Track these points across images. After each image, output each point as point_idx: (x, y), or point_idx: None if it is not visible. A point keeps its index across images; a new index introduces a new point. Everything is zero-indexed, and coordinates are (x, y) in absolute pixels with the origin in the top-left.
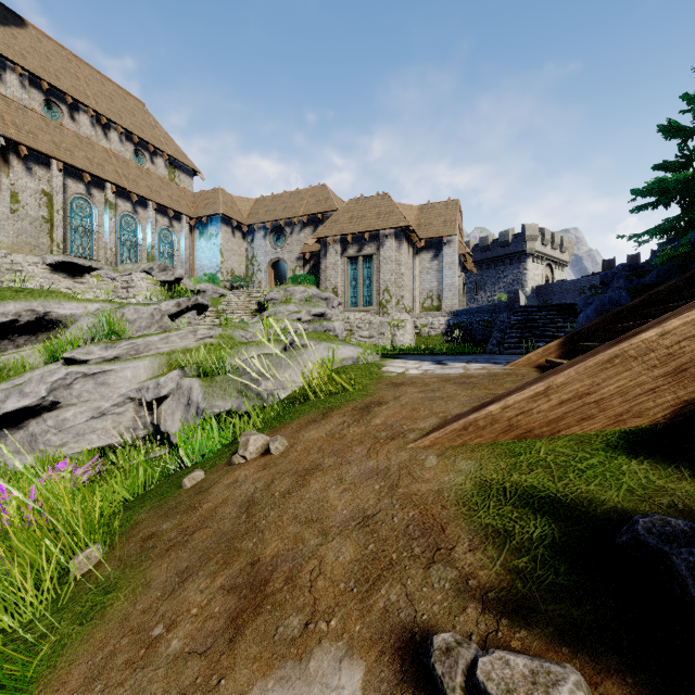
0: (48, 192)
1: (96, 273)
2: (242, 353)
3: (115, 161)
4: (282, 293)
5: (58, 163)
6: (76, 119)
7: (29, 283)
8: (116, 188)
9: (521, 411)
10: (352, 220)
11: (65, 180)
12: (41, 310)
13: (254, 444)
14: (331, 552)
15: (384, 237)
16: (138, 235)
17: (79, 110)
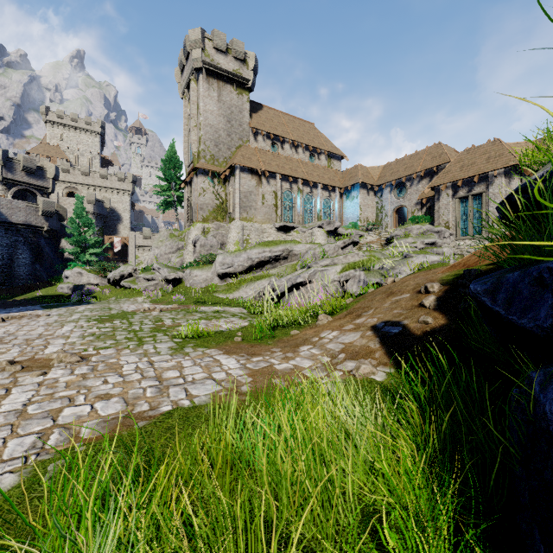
0: (275, 191)
1: (295, 229)
2: (381, 262)
3: (301, 165)
4: (403, 231)
5: (279, 175)
6: (284, 148)
7: (269, 238)
8: (303, 181)
9: (467, 260)
10: (462, 169)
11: (281, 183)
12: (290, 249)
13: (389, 280)
14: (408, 288)
15: (493, 177)
16: (313, 205)
17: (285, 142)
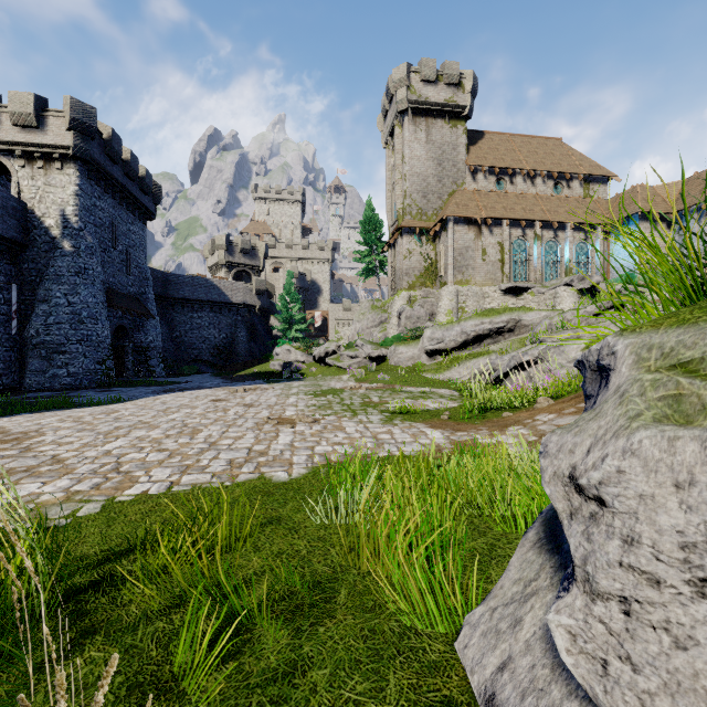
0: (500, 242)
1: (530, 291)
2: None
3: (540, 201)
4: None
5: (506, 221)
6: (513, 183)
7: (492, 304)
8: (542, 223)
9: None
10: None
11: (510, 231)
12: (517, 318)
13: None
14: None
15: None
16: (558, 254)
17: (515, 175)
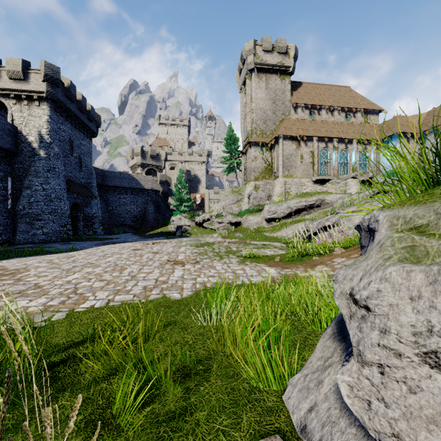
0: (312, 151)
1: (330, 181)
2: None
3: (337, 126)
4: None
5: (315, 138)
6: (320, 114)
7: (307, 190)
8: (337, 139)
9: None
10: None
11: (318, 144)
12: (322, 198)
13: None
14: None
15: None
16: (347, 158)
17: (321, 109)
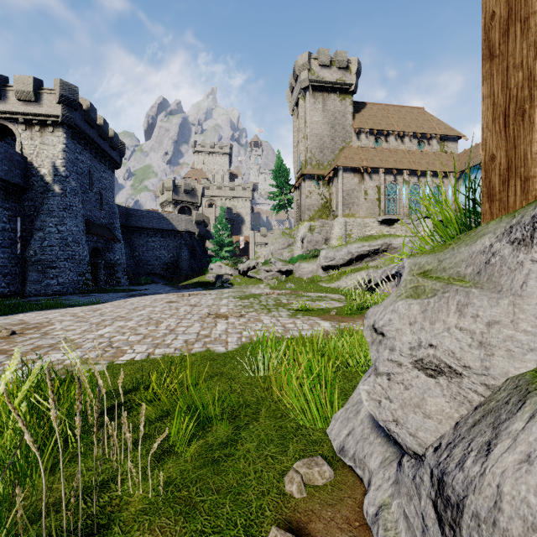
0: (377, 186)
1: (399, 222)
2: None
3: (407, 155)
4: None
5: (382, 170)
6: (388, 141)
7: (371, 232)
8: (408, 171)
9: None
10: None
11: (384, 177)
12: (388, 242)
13: None
14: None
15: None
16: (420, 194)
17: (389, 135)
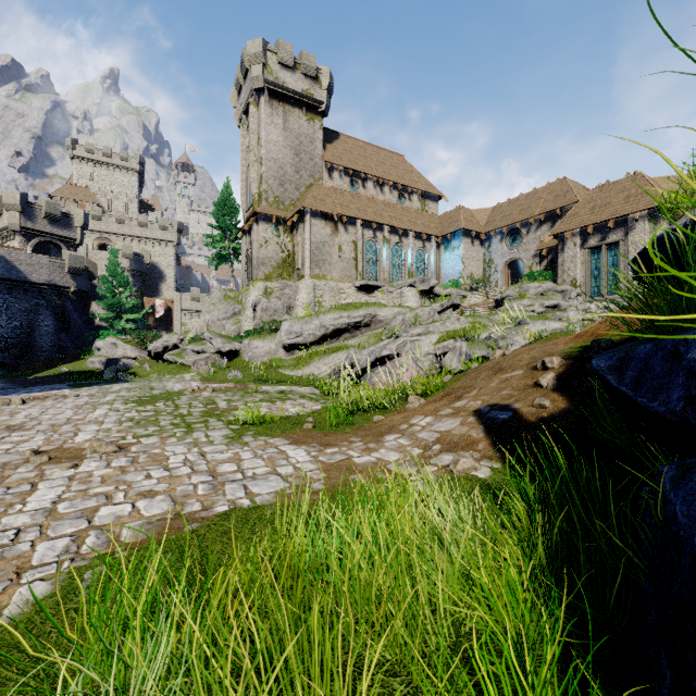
0: (354, 241)
1: (380, 289)
2: (488, 330)
3: (388, 208)
4: (517, 290)
5: (360, 221)
6: (365, 187)
7: (347, 300)
8: (389, 228)
9: (596, 328)
10: (593, 211)
11: (363, 231)
12: (373, 313)
13: (498, 353)
14: (521, 363)
15: (634, 221)
16: (402, 258)
17: (367, 180)
